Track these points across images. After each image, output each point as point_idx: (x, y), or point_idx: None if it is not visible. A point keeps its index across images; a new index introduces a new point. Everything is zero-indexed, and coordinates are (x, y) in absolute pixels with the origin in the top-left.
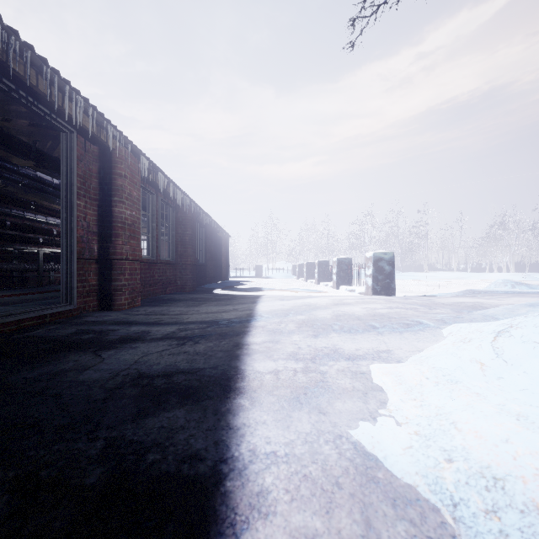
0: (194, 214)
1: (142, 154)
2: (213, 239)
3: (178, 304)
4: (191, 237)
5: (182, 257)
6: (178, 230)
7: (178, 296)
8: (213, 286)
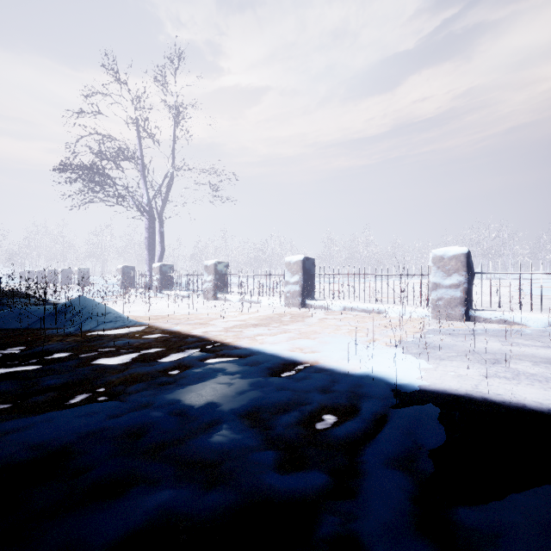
0: None
1: None
2: None
3: None
4: None
5: None
6: None
7: None
8: None
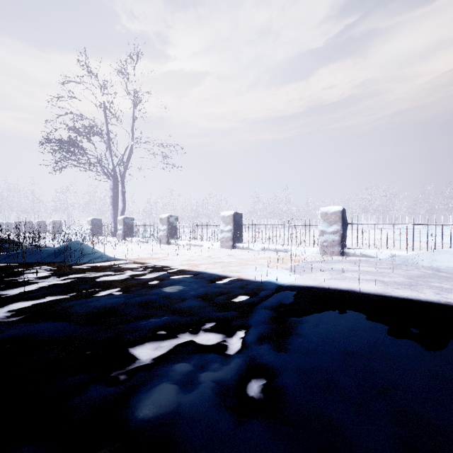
0: None
1: None
2: None
3: None
4: None
5: None
6: None
7: None
8: None
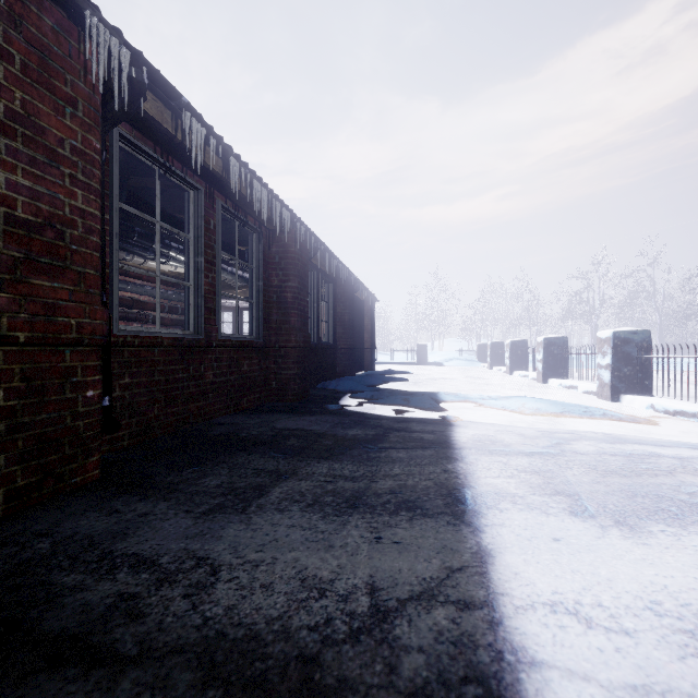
0: (304, 249)
1: (95, 13)
2: (347, 302)
3: (209, 476)
4: (297, 294)
5: (279, 333)
6: (271, 279)
7: (255, 421)
8: (344, 387)
